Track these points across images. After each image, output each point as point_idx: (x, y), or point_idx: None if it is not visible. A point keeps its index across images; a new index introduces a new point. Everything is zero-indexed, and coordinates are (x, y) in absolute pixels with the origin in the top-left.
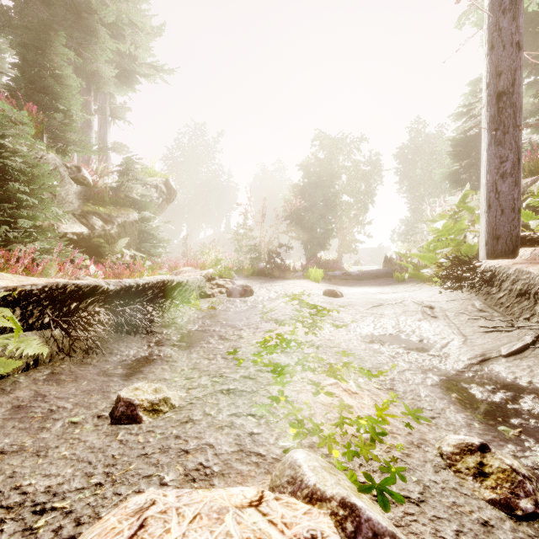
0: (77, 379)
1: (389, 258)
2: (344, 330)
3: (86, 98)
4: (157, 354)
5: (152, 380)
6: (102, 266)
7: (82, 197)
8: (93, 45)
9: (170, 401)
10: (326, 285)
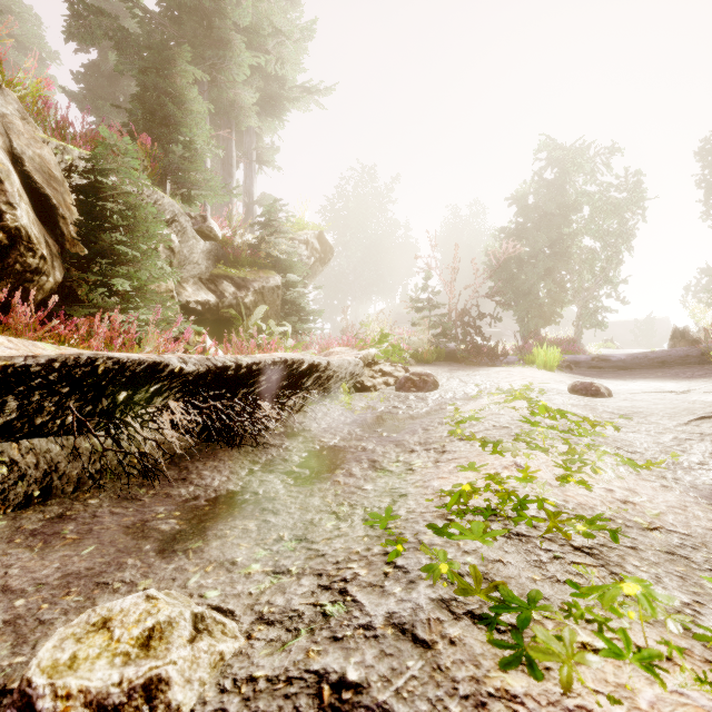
0: (86, 537)
1: (682, 333)
2: (649, 474)
3: (226, 141)
4: (252, 491)
5: (208, 561)
6: (229, 345)
7: (212, 257)
8: (228, 62)
9: (167, 691)
10: (567, 375)
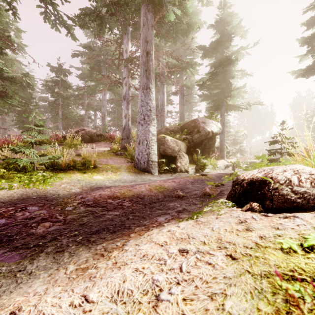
0: None
1: None
2: None
3: None
4: None
5: None
6: None
7: None
8: None
9: None
10: None
